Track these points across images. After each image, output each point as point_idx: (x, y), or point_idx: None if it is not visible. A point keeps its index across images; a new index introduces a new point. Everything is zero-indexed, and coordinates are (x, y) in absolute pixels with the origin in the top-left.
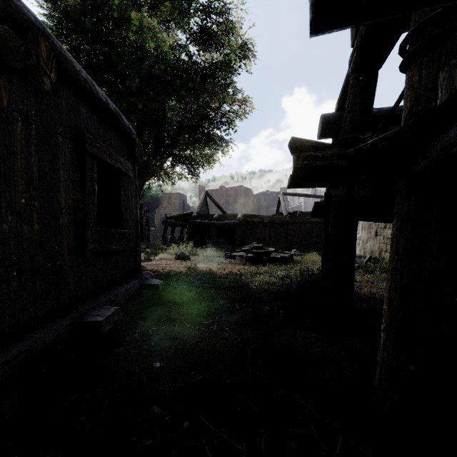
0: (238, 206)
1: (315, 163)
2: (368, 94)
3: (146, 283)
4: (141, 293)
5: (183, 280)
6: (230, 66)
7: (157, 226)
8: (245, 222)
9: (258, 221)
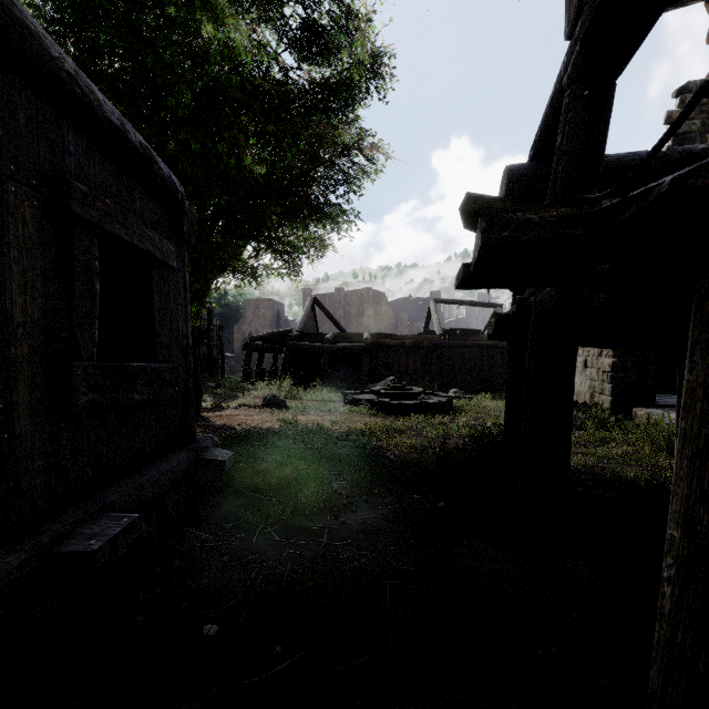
0: (364, 319)
1: (525, 234)
2: (598, 122)
3: (203, 457)
4: (195, 475)
5: (273, 444)
6: (351, 90)
7: (237, 352)
8: (375, 345)
9: (396, 343)
